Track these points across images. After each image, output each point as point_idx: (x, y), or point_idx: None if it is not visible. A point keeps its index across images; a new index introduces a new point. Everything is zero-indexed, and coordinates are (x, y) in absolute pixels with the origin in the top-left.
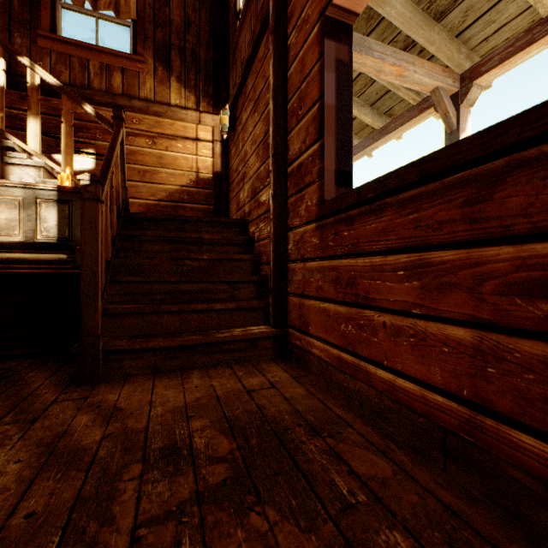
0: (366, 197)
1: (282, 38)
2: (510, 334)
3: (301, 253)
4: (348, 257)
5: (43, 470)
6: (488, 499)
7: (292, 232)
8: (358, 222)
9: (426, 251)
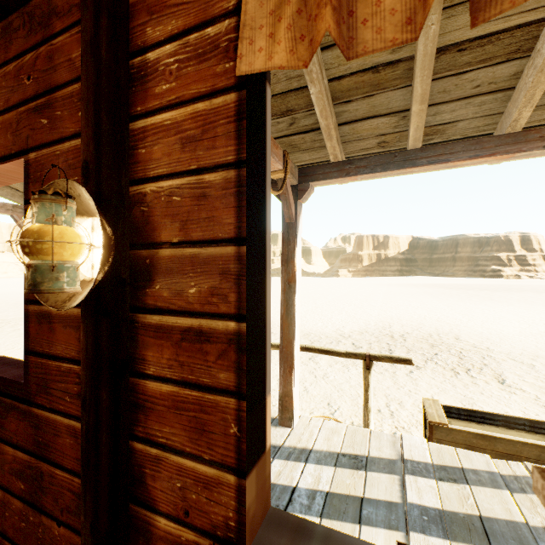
0: None
1: None
2: (13, 495)
3: None
4: None
5: None
6: None
7: None
8: None
9: None
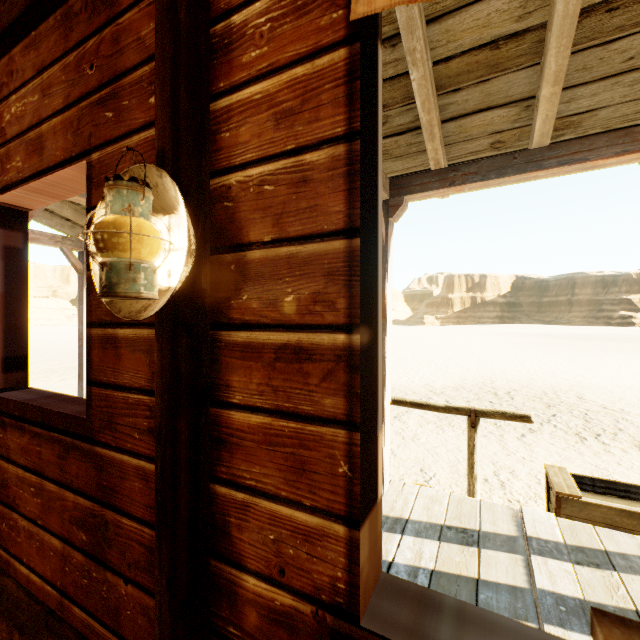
0: (15, 413)
1: None
2: (73, 547)
3: None
4: (3, 459)
5: None
6: None
7: None
8: (10, 431)
9: (44, 479)
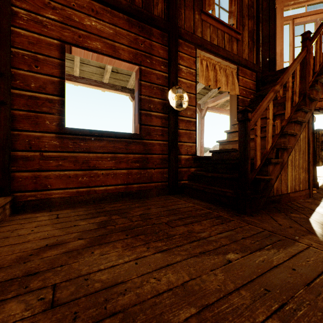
0: (95, 134)
1: (10, 1)
2: (133, 169)
3: (37, 147)
4: (84, 153)
5: (103, 243)
6: (131, 199)
7: (21, 132)
8: (90, 141)
9: (117, 154)
